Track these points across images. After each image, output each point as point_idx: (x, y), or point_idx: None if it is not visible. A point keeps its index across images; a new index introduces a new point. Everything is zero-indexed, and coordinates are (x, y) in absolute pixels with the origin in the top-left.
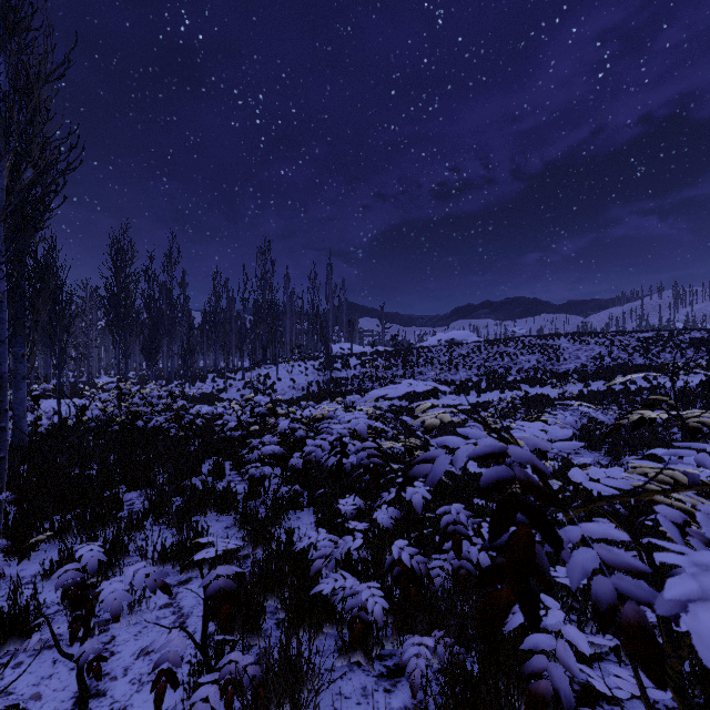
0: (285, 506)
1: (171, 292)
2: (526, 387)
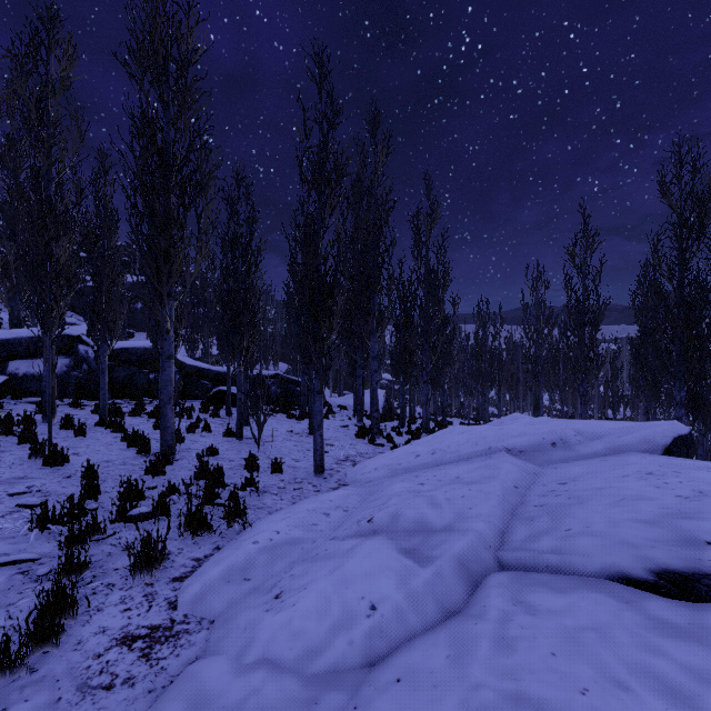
0: None
1: None
2: None
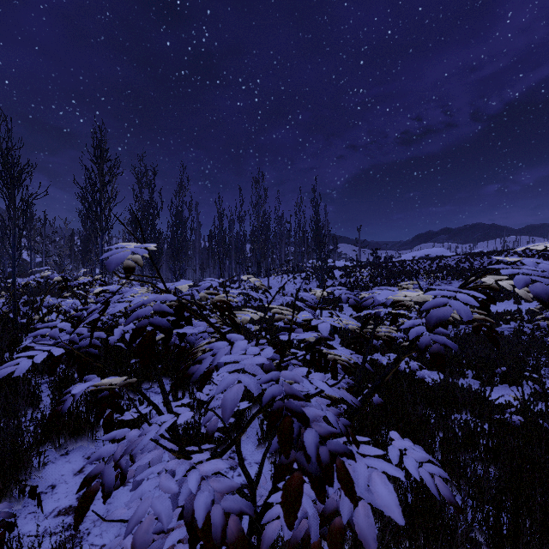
0: None
1: (181, 214)
2: None
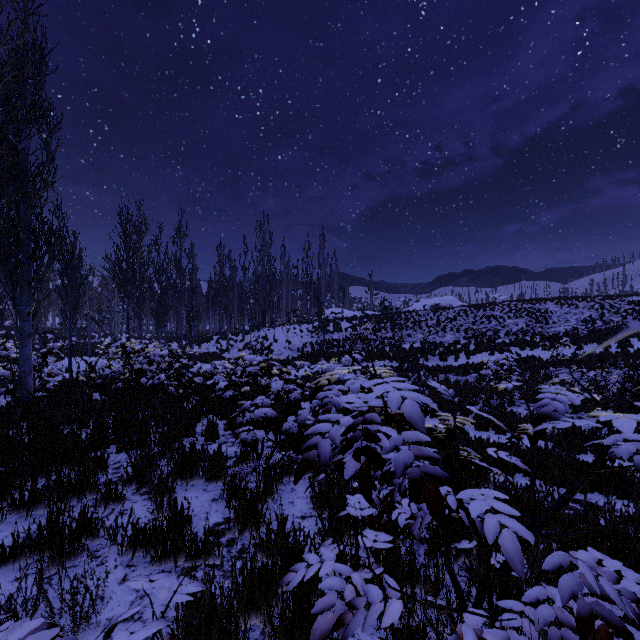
0: (278, 476)
1: (180, 262)
2: (515, 349)
